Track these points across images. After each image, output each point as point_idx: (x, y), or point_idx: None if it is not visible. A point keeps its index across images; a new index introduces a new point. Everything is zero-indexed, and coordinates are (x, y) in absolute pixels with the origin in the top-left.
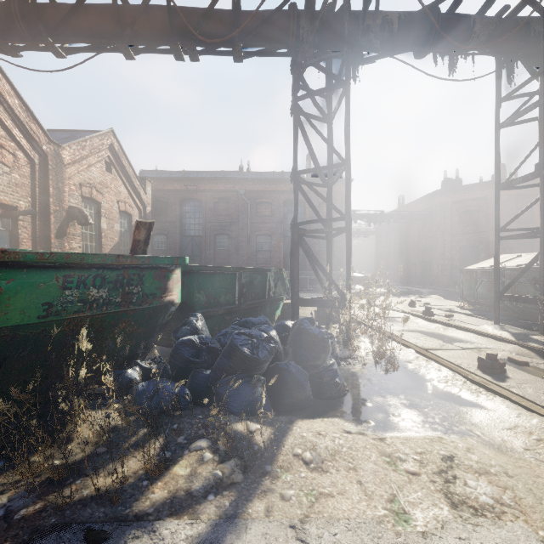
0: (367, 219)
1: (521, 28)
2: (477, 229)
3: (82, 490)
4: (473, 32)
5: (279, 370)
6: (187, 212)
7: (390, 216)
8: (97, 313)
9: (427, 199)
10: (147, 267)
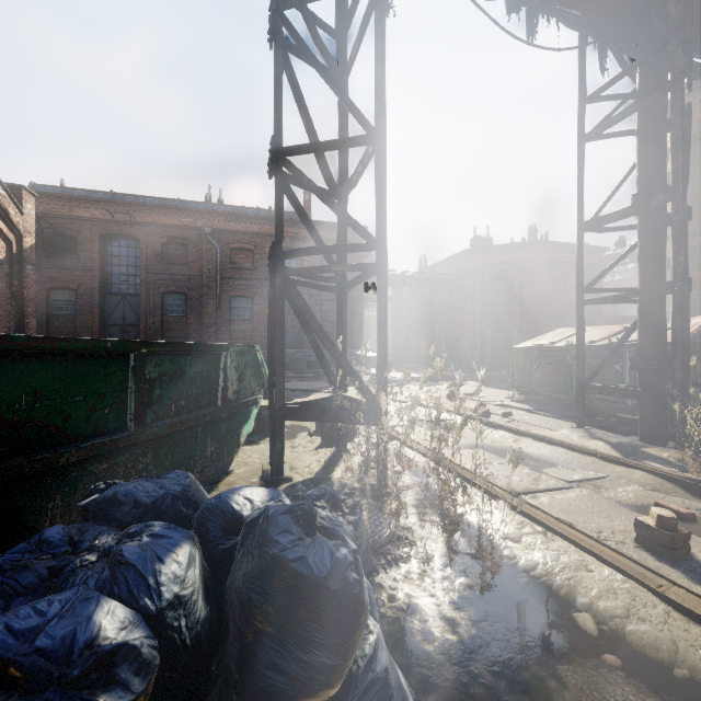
0: None
1: None
2: (510, 299)
3: None
4: None
5: None
6: (114, 255)
7: (413, 278)
8: None
9: (454, 260)
10: None
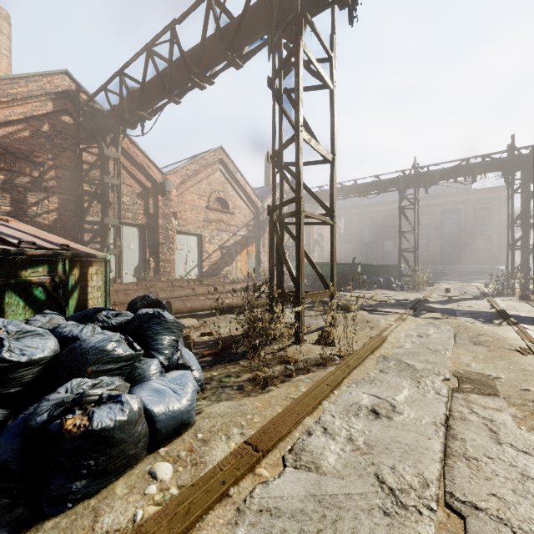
0: (532, 217)
1: (500, 166)
2: None
3: (349, 290)
4: (474, 172)
5: (379, 284)
6: (364, 226)
7: None
8: (347, 272)
9: None
10: (354, 264)
